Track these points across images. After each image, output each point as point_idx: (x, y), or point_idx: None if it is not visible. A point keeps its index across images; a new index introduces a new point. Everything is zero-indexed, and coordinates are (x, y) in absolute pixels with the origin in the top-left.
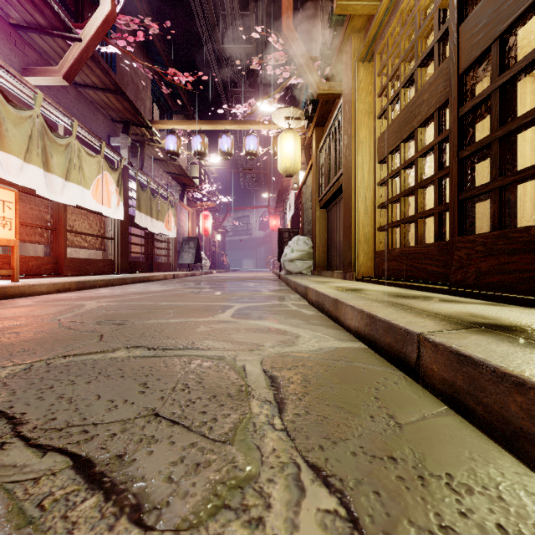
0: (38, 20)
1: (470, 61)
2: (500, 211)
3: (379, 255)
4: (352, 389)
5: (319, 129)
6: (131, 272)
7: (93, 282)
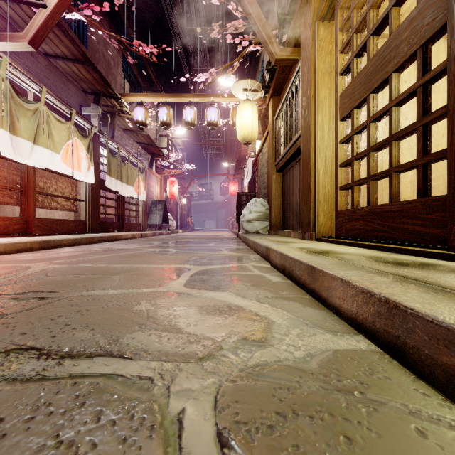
0: None
1: None
2: None
3: (341, 214)
4: None
5: (275, 98)
6: (102, 232)
7: (58, 242)
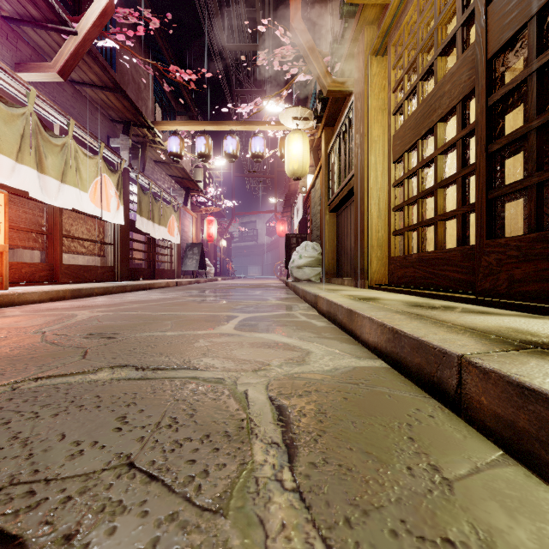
0: (31, 12)
1: (500, 44)
2: (537, 210)
3: (394, 261)
4: (379, 426)
5: (329, 130)
6: (132, 280)
7: (89, 290)
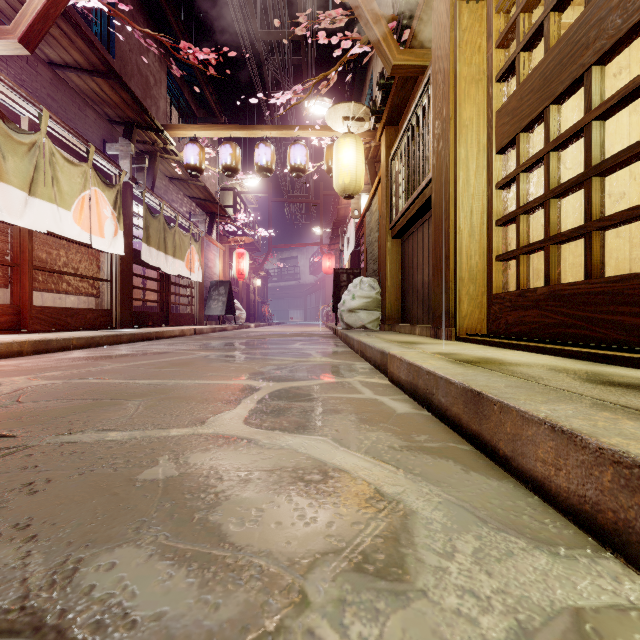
0: None
1: None
2: None
3: (499, 300)
4: None
5: (391, 129)
6: (137, 327)
7: (63, 342)
